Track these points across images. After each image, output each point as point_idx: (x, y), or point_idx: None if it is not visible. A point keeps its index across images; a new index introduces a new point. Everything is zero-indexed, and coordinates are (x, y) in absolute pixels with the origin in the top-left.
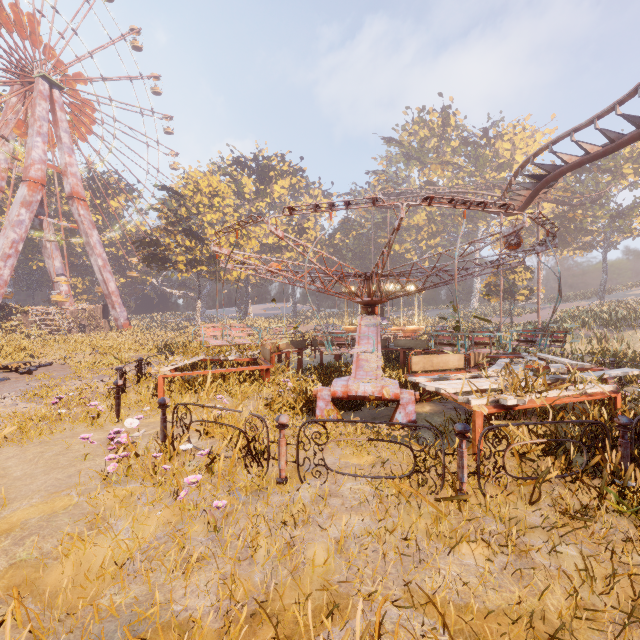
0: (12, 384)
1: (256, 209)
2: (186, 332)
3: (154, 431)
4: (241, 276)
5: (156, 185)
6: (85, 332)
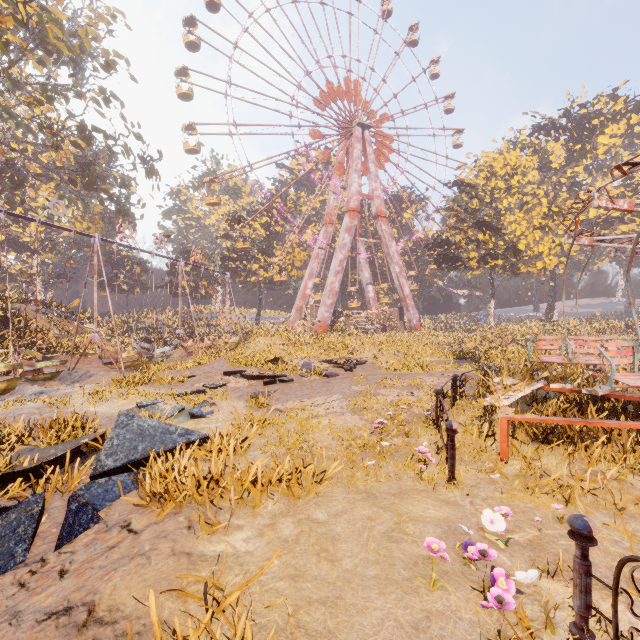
0: (340, 383)
1: (569, 177)
2: (477, 335)
3: (523, 536)
4: (548, 266)
5: (446, 184)
6: (385, 332)
